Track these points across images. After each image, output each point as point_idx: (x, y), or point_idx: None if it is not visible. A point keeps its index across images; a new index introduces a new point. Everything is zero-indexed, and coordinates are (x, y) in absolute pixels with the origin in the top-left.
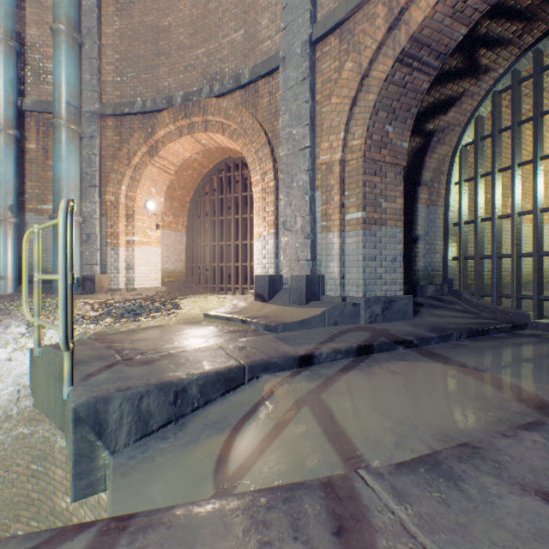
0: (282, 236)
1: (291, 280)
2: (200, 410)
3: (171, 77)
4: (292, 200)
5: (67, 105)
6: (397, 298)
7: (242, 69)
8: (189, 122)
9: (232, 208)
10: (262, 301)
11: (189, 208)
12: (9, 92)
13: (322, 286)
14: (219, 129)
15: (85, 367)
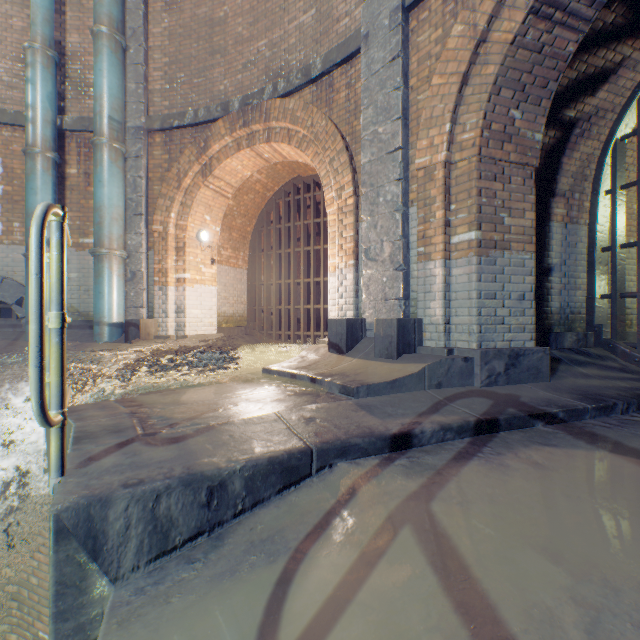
0: (364, 268)
1: (376, 325)
2: (245, 515)
3: (227, 79)
4: (377, 220)
5: (109, 120)
6: (527, 351)
7: (312, 59)
8: (248, 131)
9: (302, 237)
10: (338, 353)
11: (250, 239)
12: (47, 109)
13: (418, 333)
14: (284, 138)
15: (89, 445)
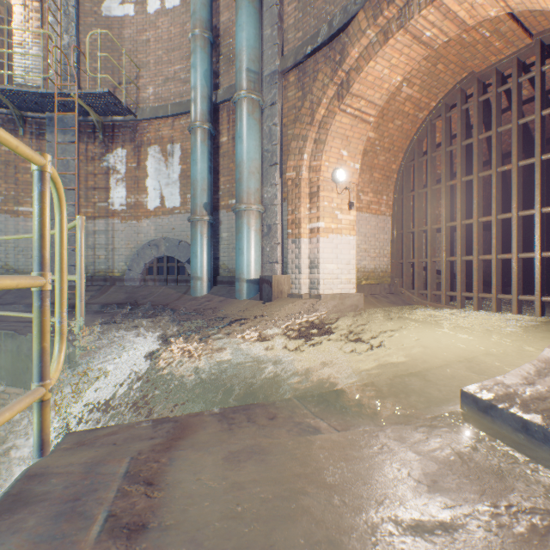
0: None
1: None
2: None
3: None
4: None
5: (246, 73)
6: None
7: None
8: (399, 4)
9: (474, 159)
10: None
11: (395, 179)
12: (203, 86)
13: None
14: None
15: None
